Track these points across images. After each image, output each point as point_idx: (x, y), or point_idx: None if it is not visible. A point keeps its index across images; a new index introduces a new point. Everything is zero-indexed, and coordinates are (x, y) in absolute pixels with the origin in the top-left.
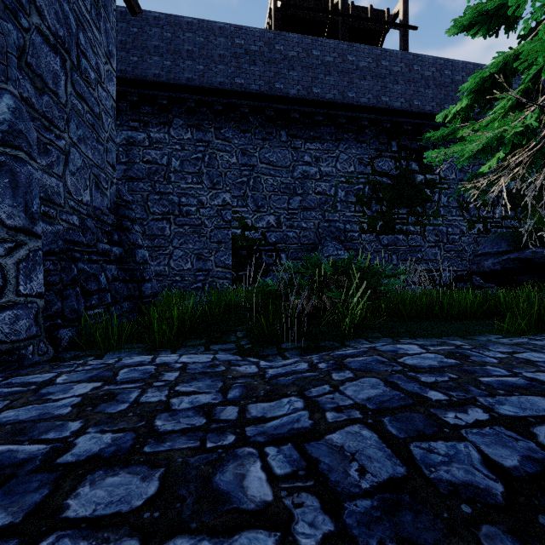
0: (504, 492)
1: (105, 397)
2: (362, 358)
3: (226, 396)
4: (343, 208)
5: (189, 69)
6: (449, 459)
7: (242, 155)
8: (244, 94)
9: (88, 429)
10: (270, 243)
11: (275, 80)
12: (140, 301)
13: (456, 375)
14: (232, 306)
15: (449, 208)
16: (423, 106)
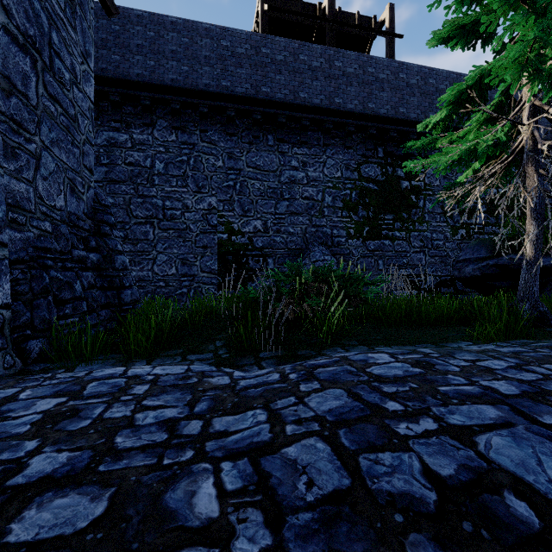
0: (437, 501)
1: (67, 413)
2: (332, 368)
3: (192, 410)
4: (330, 213)
5: (173, 70)
6: (392, 470)
7: (228, 158)
8: (231, 96)
9: (45, 448)
10: (257, 248)
11: (262, 83)
12: (120, 308)
13: (417, 384)
14: (214, 314)
15: (433, 214)
16: (408, 114)
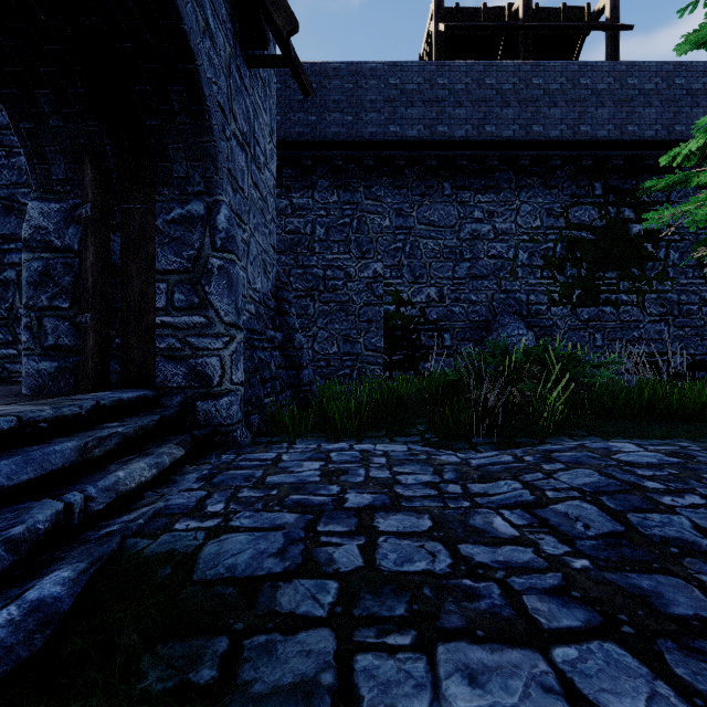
0: None
1: (339, 471)
2: (571, 453)
3: (442, 477)
4: (526, 274)
5: (336, 122)
6: (662, 524)
7: (396, 216)
8: (400, 143)
9: (348, 491)
10: (430, 322)
11: (437, 122)
12: (299, 389)
13: (676, 471)
14: (405, 398)
15: (682, 267)
16: (642, 132)
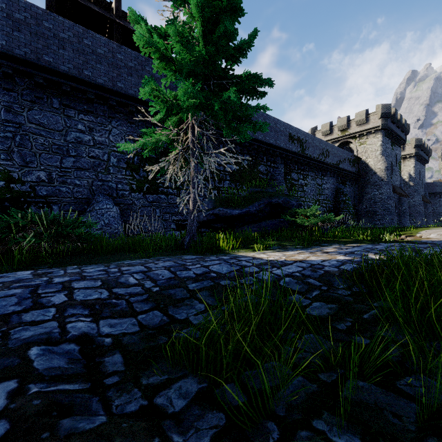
0: None
1: None
2: None
3: None
4: (115, 171)
5: None
6: None
7: (6, 111)
8: (6, 55)
9: None
10: (40, 196)
11: (44, 52)
12: None
13: (4, 284)
14: None
15: None
16: None
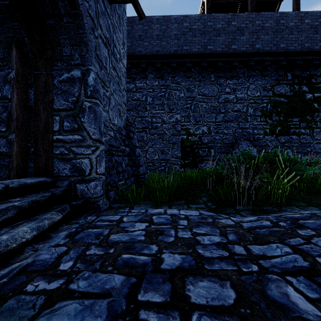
0: None
1: (157, 232)
2: (311, 221)
3: (228, 238)
4: (252, 119)
5: (157, 45)
6: None
7: (187, 91)
8: (189, 55)
9: (163, 250)
10: (204, 143)
11: (207, 44)
12: (138, 177)
13: None
14: (194, 182)
15: None
16: (312, 47)
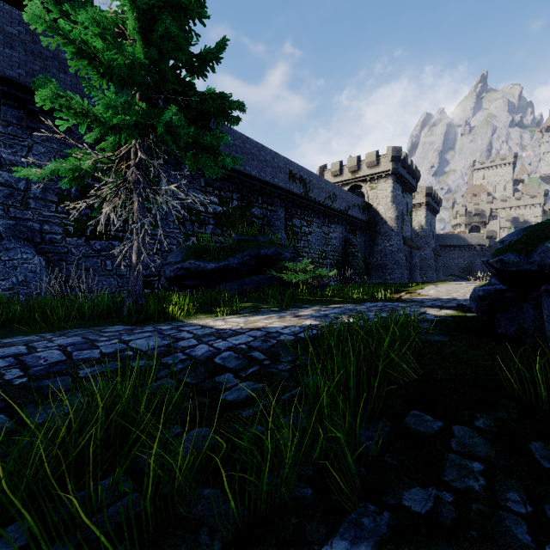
0: None
1: None
2: None
3: None
4: (39, 206)
5: None
6: None
7: None
8: None
9: None
10: None
11: None
12: None
13: None
14: None
15: (167, 221)
16: None
